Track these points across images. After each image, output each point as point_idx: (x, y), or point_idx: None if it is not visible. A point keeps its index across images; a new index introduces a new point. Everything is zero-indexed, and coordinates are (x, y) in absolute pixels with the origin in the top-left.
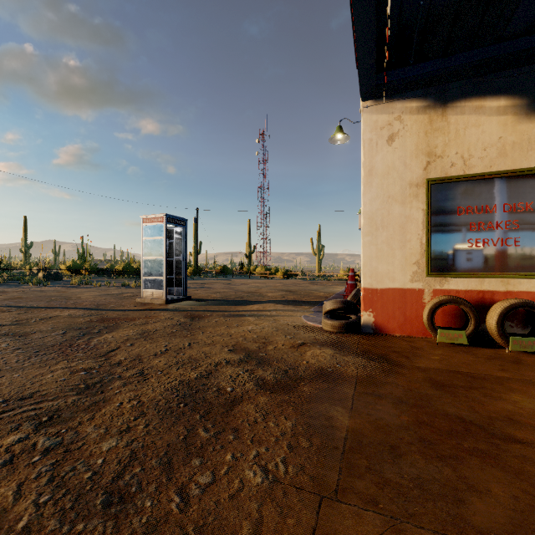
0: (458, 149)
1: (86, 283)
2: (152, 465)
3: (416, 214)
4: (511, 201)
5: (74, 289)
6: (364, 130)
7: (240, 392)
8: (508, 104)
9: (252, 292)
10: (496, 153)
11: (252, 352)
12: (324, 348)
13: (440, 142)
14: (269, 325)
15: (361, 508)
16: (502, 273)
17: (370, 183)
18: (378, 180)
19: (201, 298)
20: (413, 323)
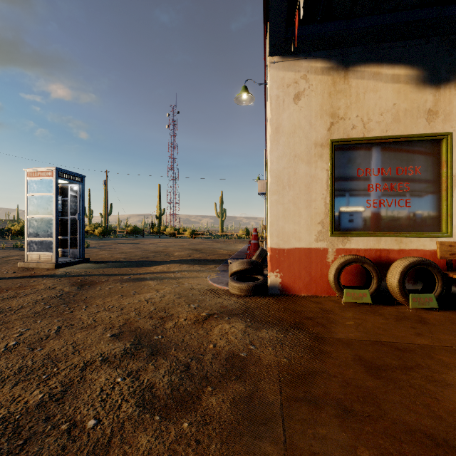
0: (358, 112)
1: None
2: None
3: (321, 174)
4: (403, 165)
5: None
6: (271, 86)
7: (108, 428)
8: (401, 73)
9: (159, 252)
10: (391, 118)
11: (145, 334)
12: (234, 319)
13: (342, 104)
14: (171, 291)
15: None
16: (396, 232)
17: (277, 141)
18: (285, 138)
19: (101, 260)
20: (318, 283)
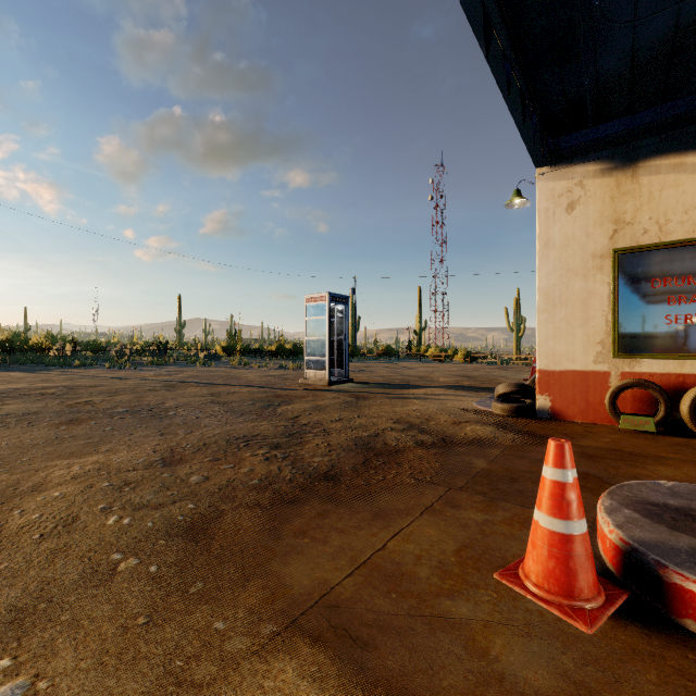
0: (652, 213)
1: (245, 364)
2: (346, 470)
3: (601, 288)
4: None
5: (237, 370)
6: (539, 200)
7: (402, 446)
8: None
9: (421, 377)
10: None
11: (415, 425)
12: (486, 426)
13: (629, 207)
14: (434, 407)
15: (474, 494)
16: None
17: (546, 256)
18: (555, 252)
19: (363, 381)
20: (597, 410)
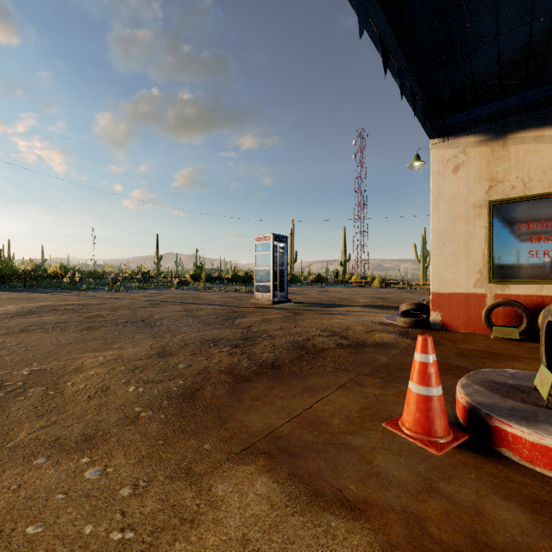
0: (518, 174)
1: (208, 289)
2: (286, 362)
3: (479, 231)
4: None
5: (203, 293)
6: (432, 163)
7: (327, 347)
8: None
9: (344, 299)
10: None
11: (337, 333)
12: (391, 334)
13: (501, 169)
14: (353, 320)
15: (375, 378)
16: None
17: (438, 206)
18: (444, 203)
19: (299, 301)
20: (476, 322)
